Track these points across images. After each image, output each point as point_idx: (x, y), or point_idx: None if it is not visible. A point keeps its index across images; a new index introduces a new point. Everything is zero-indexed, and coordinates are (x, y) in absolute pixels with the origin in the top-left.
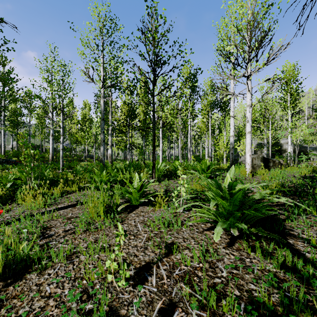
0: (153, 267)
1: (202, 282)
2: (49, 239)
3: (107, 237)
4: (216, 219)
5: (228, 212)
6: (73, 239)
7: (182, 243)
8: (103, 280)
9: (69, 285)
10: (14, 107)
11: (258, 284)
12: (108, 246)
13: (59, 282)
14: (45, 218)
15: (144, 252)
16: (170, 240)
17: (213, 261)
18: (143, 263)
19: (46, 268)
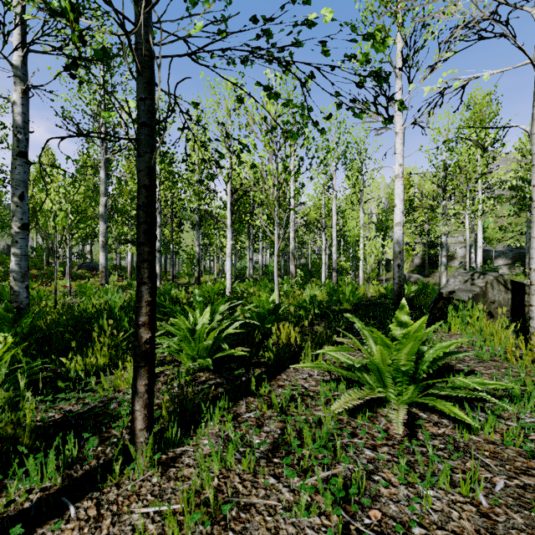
0: None
1: None
2: None
3: None
4: None
5: None
6: None
7: None
8: None
9: None
10: None
11: None
12: None
13: None
14: None
15: None
16: None
17: None
18: None
19: None
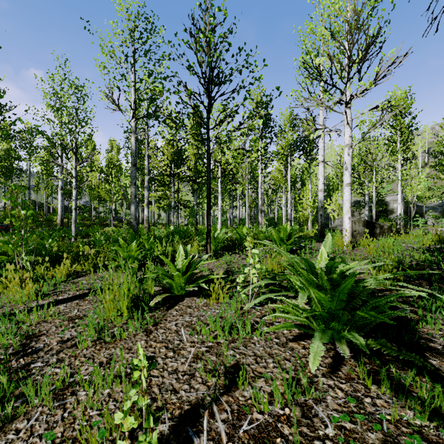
0: (203, 415)
1: None
2: (32, 357)
3: (129, 354)
4: (309, 323)
5: (328, 311)
6: (72, 358)
7: (253, 365)
8: None
9: None
10: (7, 147)
11: None
12: (129, 372)
13: None
14: (33, 318)
15: (189, 383)
16: (233, 360)
17: (307, 403)
18: (187, 407)
19: (14, 417)
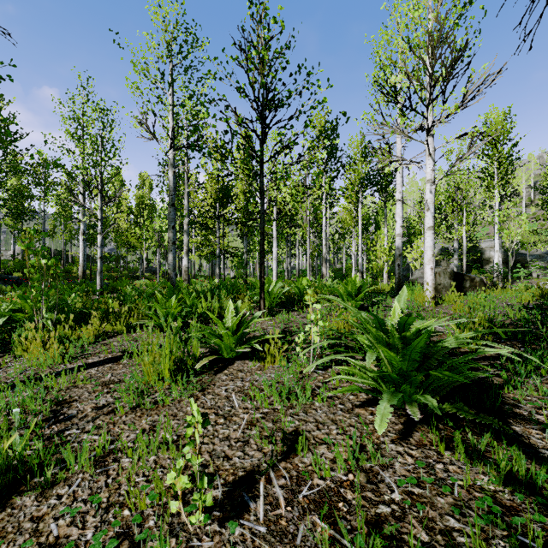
0: (259, 481)
1: (354, 512)
2: (65, 424)
3: (174, 421)
4: (377, 387)
5: (400, 373)
6: (111, 425)
7: (314, 432)
8: (163, 509)
9: (96, 519)
10: (17, 183)
11: (463, 516)
12: (176, 439)
13: (76, 514)
14: (62, 383)
15: (243, 450)
16: (292, 427)
17: (373, 469)
18: (241, 474)
19: (54, 483)
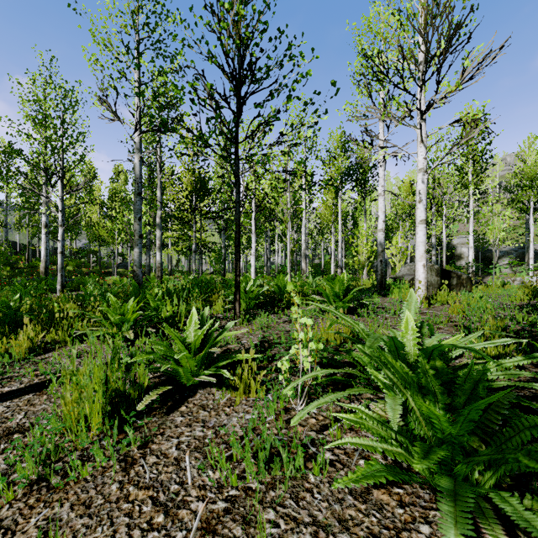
0: None
1: None
2: None
3: (82, 520)
4: (408, 458)
5: (446, 439)
6: None
7: None
8: None
9: None
10: None
11: None
12: None
13: None
14: None
15: None
16: None
17: None
18: None
19: None
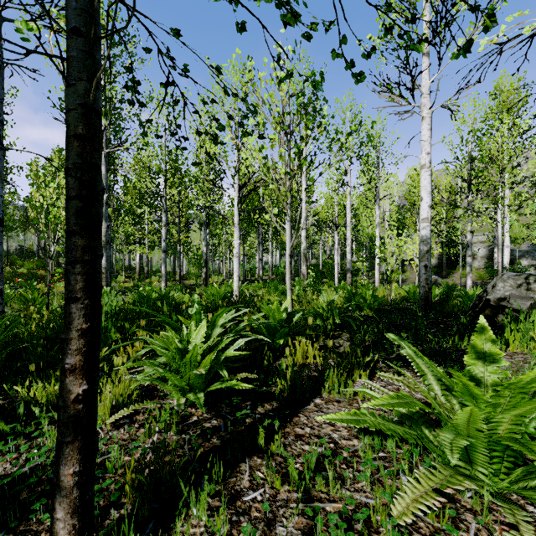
0: None
1: None
2: None
3: None
4: None
5: None
6: None
7: None
8: None
9: None
10: None
11: None
12: None
13: None
14: None
15: None
16: None
17: None
18: None
19: None
